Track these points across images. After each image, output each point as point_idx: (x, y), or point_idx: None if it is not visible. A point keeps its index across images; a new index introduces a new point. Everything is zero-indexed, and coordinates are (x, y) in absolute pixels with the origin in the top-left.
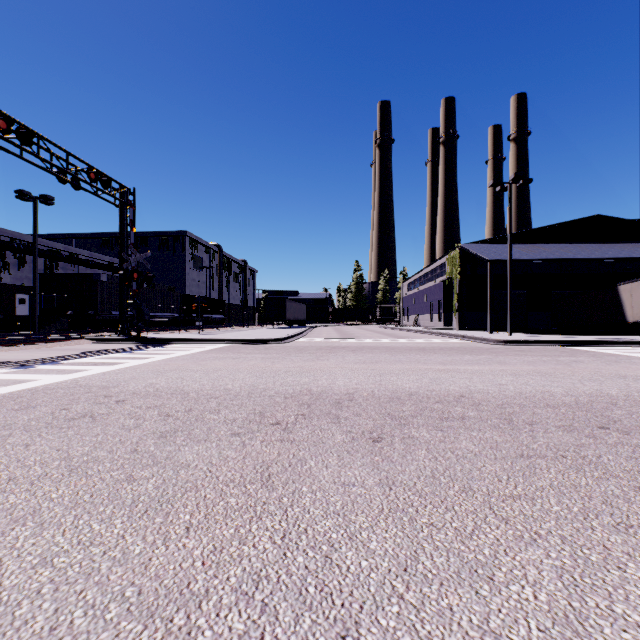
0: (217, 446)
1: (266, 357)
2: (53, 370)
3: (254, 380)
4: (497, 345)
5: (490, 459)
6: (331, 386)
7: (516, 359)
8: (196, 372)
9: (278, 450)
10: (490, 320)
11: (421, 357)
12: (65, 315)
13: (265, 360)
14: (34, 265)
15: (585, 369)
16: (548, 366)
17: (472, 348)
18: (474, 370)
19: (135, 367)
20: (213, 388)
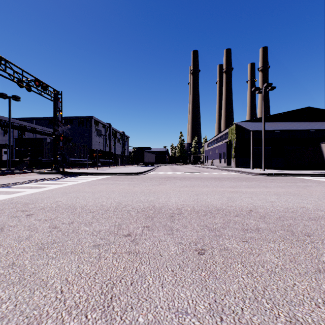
0: (78, 259)
1: (131, 183)
2: (3, 191)
3: (120, 198)
4: (258, 176)
5: (296, 275)
6: (167, 203)
7: (272, 184)
8: (87, 193)
9: (125, 264)
10: (252, 162)
11: (218, 183)
12: (26, 160)
13: (130, 185)
14: (9, 133)
15: (316, 191)
16: (293, 189)
17: (245, 178)
18: (251, 191)
19: (53, 189)
20: (93, 204)
